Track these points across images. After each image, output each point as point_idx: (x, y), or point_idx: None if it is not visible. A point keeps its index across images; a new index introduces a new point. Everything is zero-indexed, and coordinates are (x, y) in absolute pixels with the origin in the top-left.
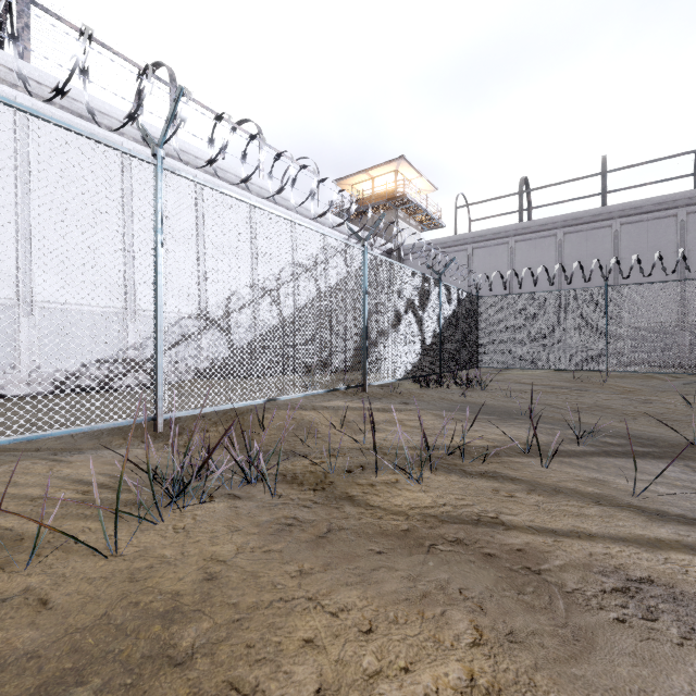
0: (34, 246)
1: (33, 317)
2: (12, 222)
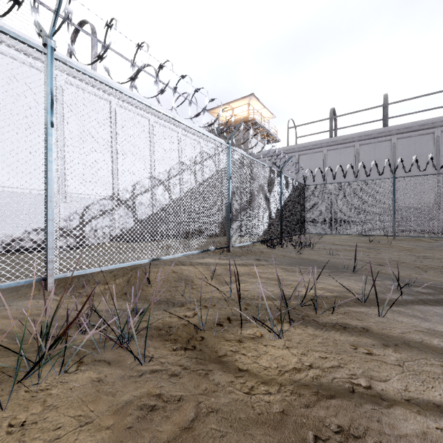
0: None
1: None
2: None
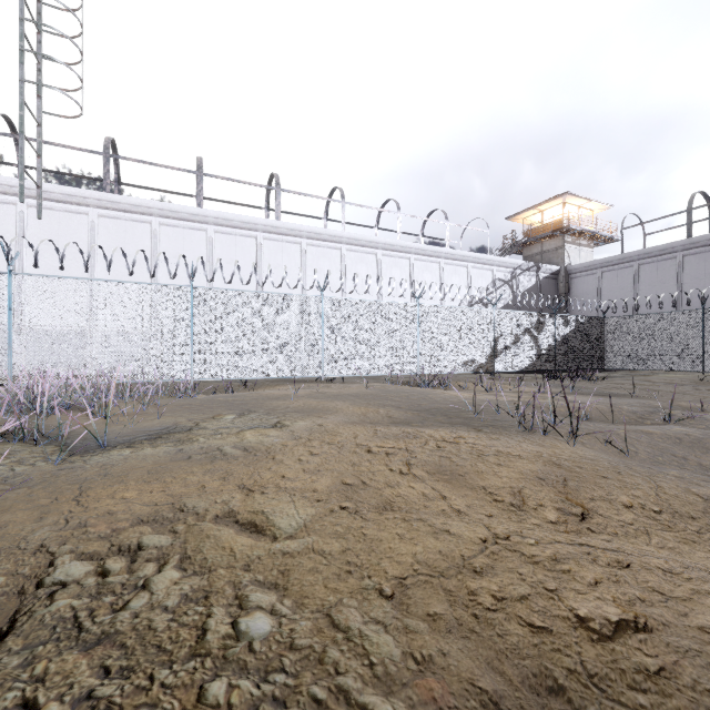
0: None
1: None
2: None
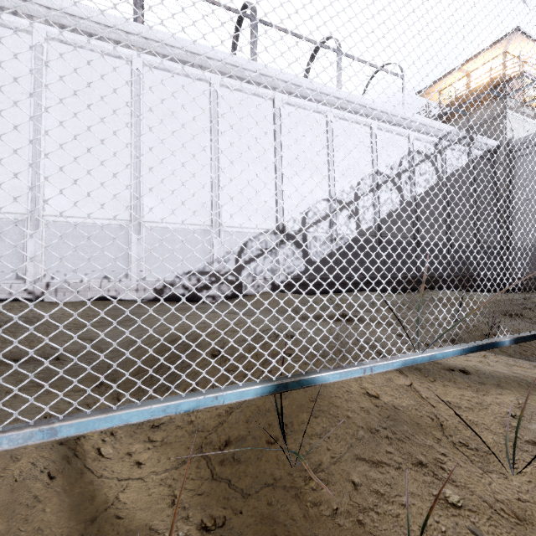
0: (143, 176)
1: (140, 234)
2: (128, 158)
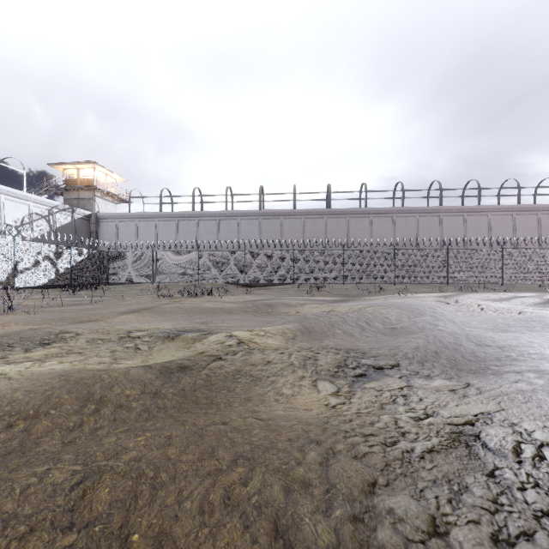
0: None
1: None
2: None
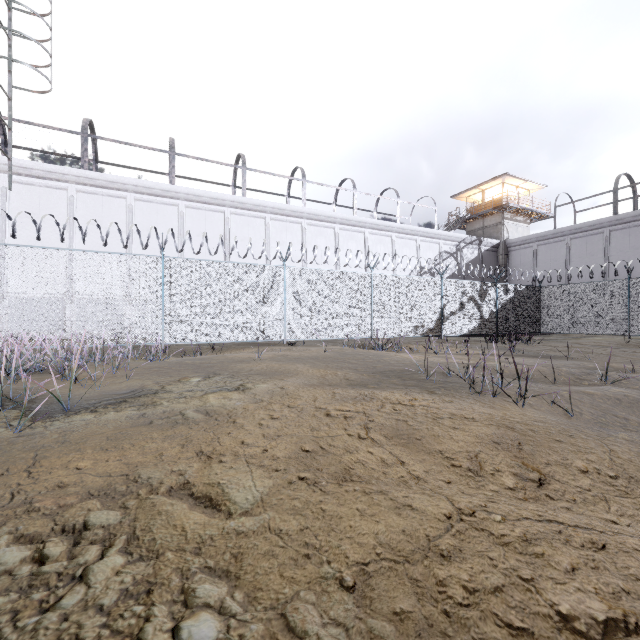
0: None
1: None
2: None
